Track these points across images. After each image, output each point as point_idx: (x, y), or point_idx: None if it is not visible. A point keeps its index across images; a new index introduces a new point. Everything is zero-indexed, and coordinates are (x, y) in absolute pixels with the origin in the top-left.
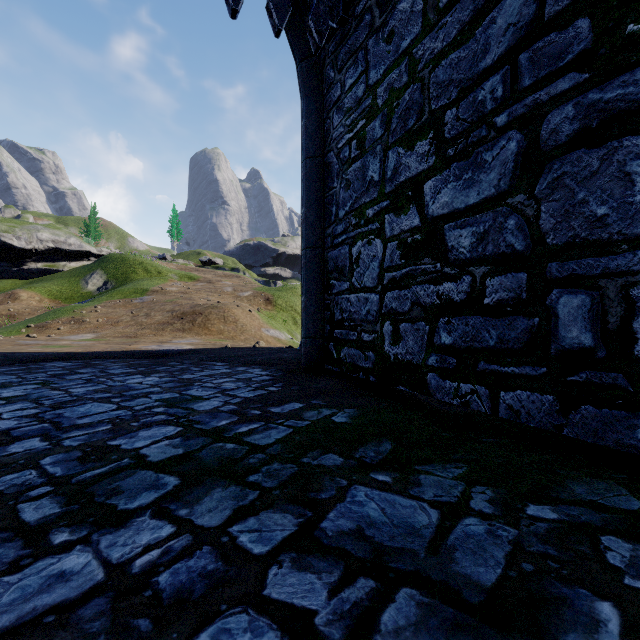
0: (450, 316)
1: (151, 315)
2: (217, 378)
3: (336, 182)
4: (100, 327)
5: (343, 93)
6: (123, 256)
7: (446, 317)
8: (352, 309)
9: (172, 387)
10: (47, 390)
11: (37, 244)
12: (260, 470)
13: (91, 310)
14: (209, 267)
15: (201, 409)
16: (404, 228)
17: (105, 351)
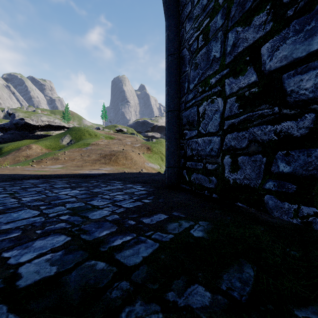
0: (289, 149)
1: (90, 156)
2: (113, 192)
3: (188, 67)
4: (65, 162)
5: (193, 7)
6: (79, 128)
7: (284, 150)
8: (199, 148)
9: (83, 198)
10: (9, 198)
11: (41, 123)
12: (119, 315)
13: (62, 153)
14: (120, 133)
15: (93, 218)
16: (242, 85)
17: (61, 174)
